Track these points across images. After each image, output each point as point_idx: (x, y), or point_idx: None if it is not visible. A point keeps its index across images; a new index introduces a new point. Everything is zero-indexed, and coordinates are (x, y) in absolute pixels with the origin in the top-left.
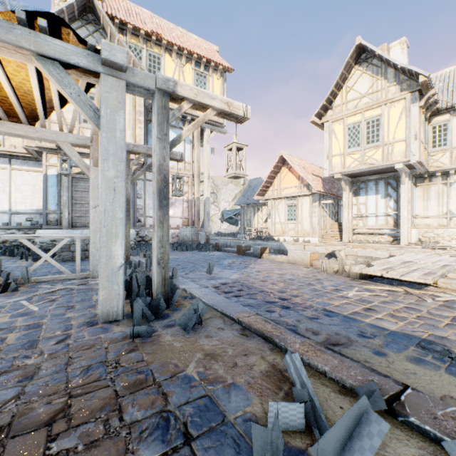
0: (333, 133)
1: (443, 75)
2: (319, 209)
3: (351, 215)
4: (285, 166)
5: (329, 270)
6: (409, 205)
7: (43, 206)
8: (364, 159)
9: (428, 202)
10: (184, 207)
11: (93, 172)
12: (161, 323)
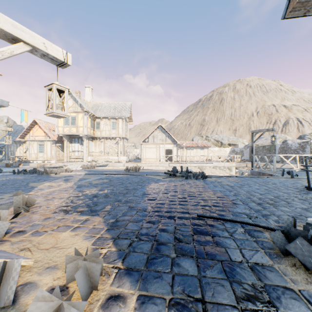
0: None
1: (102, 104)
2: (56, 148)
3: (69, 151)
4: (37, 125)
5: (41, 167)
6: (87, 148)
7: None
8: (71, 130)
9: (96, 147)
10: None
11: None
12: None
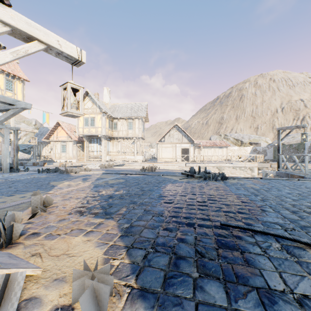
0: (79, 119)
1: (119, 105)
2: (77, 148)
3: (88, 151)
4: (60, 126)
5: (63, 166)
6: (105, 148)
7: None
8: (90, 131)
9: (114, 147)
10: None
11: None
12: (19, 172)
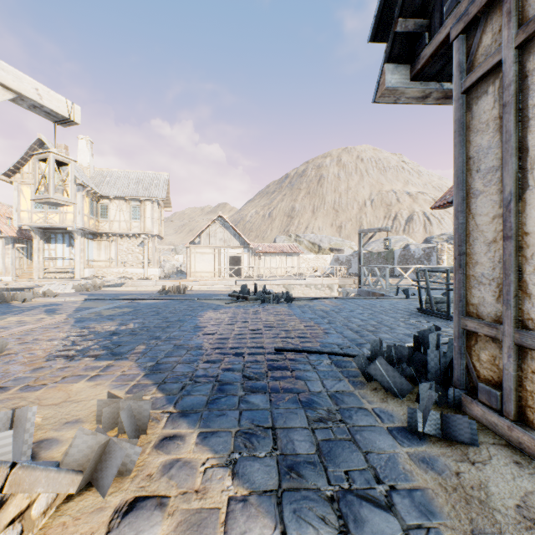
0: (22, 193)
1: (113, 173)
2: (14, 251)
3: (43, 258)
4: None
5: None
6: (83, 253)
7: None
8: (48, 219)
9: (101, 251)
10: None
11: None
12: None
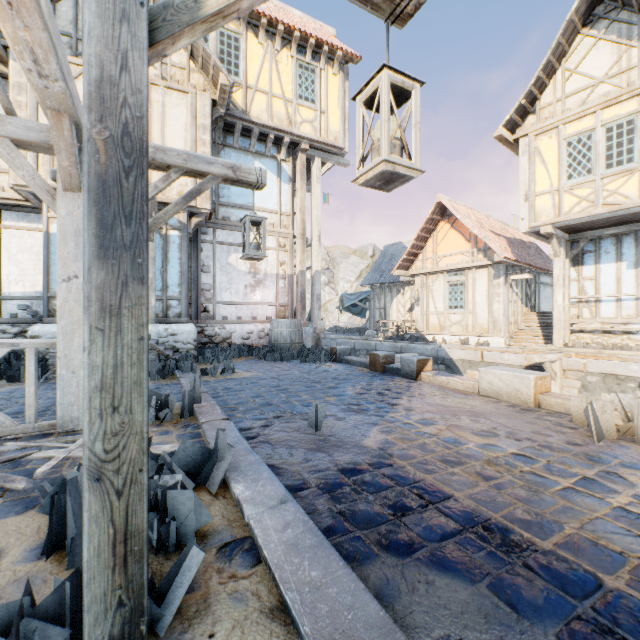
0: (536, 155)
1: None
2: (505, 290)
3: (568, 299)
4: (445, 219)
5: (606, 427)
6: None
7: (43, 285)
8: (601, 196)
9: None
10: (280, 287)
11: (64, 204)
12: None
